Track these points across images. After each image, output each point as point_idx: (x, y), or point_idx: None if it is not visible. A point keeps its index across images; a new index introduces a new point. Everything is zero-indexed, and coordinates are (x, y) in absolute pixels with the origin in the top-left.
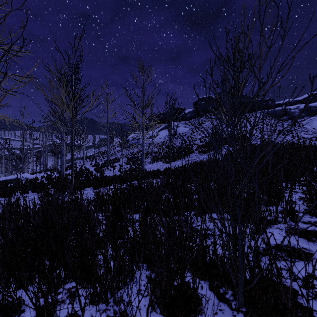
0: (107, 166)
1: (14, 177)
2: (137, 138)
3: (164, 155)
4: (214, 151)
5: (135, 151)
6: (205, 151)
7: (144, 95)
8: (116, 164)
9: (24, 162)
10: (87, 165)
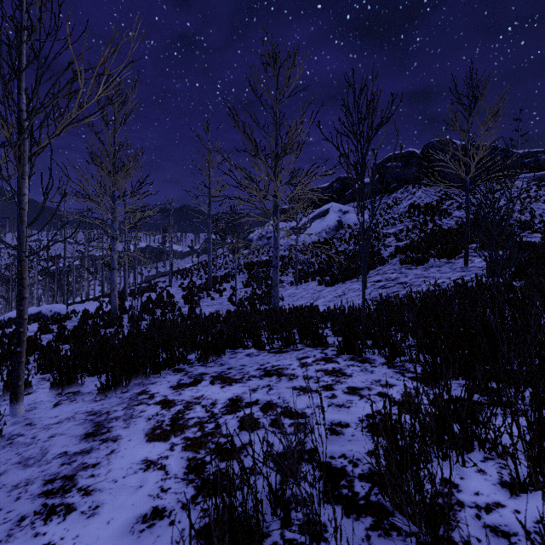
0: (207, 290)
1: (34, 310)
2: (268, 237)
3: (319, 268)
4: (442, 260)
5: (264, 260)
6: (420, 259)
7: (279, 128)
8: (226, 286)
9: (65, 281)
10: (175, 286)
